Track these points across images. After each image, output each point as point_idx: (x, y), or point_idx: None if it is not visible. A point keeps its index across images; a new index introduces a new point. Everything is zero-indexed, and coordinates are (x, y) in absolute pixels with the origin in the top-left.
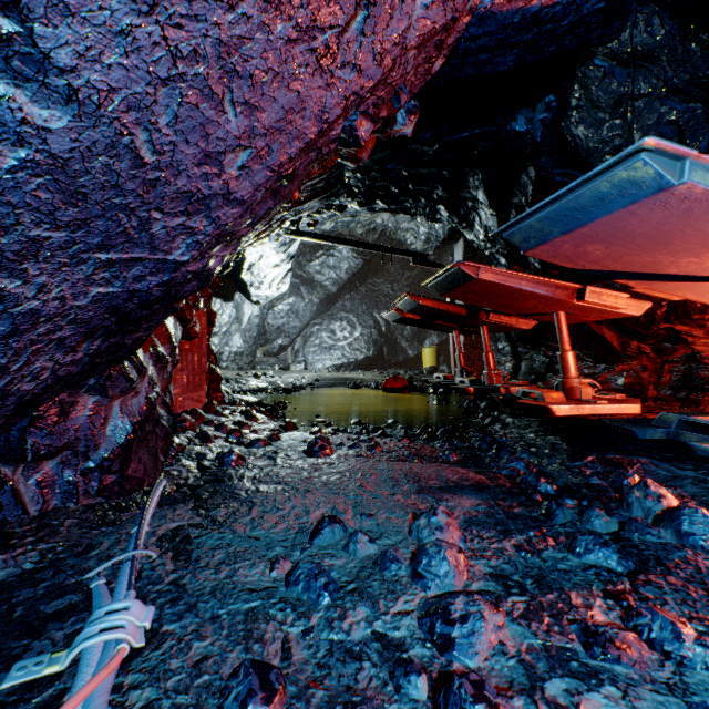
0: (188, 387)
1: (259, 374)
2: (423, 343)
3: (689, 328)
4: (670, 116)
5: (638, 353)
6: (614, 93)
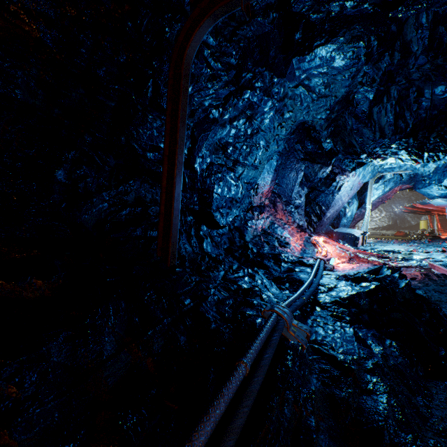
0: None
1: None
2: (420, 218)
3: None
4: None
5: None
6: None
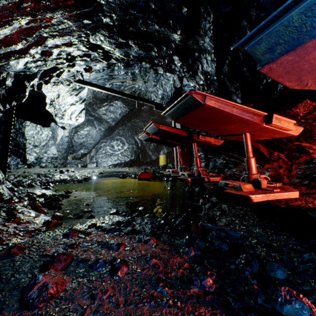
0: None
1: (63, 171)
2: (160, 153)
3: (310, 144)
4: None
5: (278, 159)
6: None
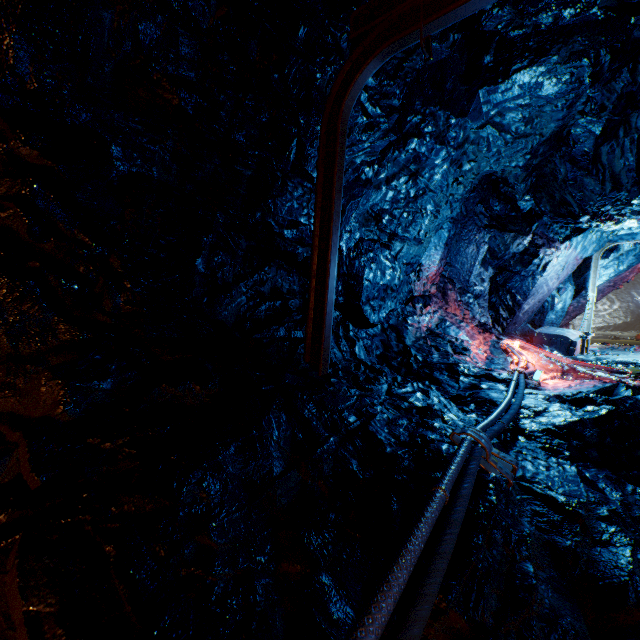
0: None
1: None
2: None
3: None
4: None
5: None
6: None
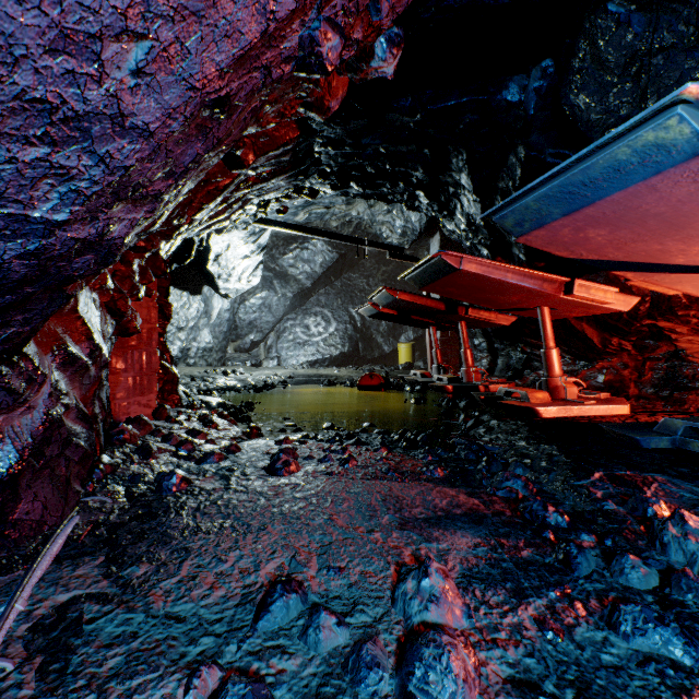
0: (135, 390)
1: (228, 372)
2: (399, 339)
3: (673, 324)
4: (697, 73)
5: (619, 350)
6: (628, 48)
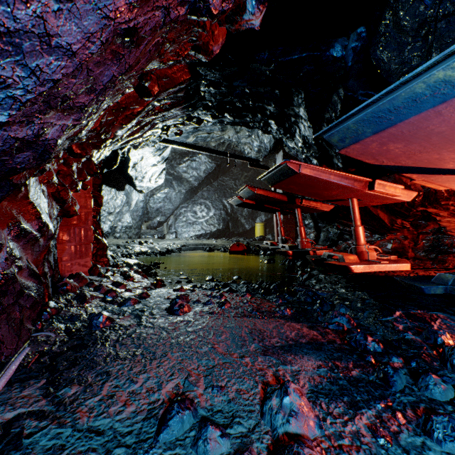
0: (76, 254)
1: (142, 242)
2: (255, 220)
3: (437, 210)
4: None
5: (401, 227)
6: (420, 16)
